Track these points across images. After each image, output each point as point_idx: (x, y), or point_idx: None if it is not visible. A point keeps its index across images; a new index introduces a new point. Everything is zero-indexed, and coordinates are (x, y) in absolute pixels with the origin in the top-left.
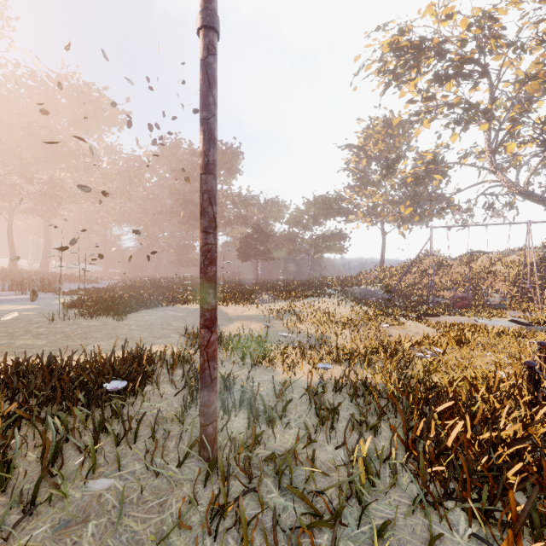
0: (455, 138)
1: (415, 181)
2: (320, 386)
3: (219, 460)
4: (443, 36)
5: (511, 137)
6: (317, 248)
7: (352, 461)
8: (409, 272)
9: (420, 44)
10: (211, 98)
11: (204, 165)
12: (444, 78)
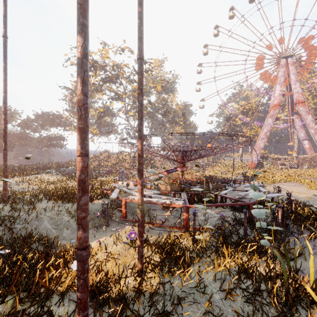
0: (113, 104)
1: (101, 115)
2: (34, 192)
3: (10, 200)
4: (106, 62)
5: (133, 109)
6: (44, 144)
7: (39, 200)
8: (96, 160)
9: (96, 62)
10: (6, 136)
11: (4, 149)
12: (105, 81)
